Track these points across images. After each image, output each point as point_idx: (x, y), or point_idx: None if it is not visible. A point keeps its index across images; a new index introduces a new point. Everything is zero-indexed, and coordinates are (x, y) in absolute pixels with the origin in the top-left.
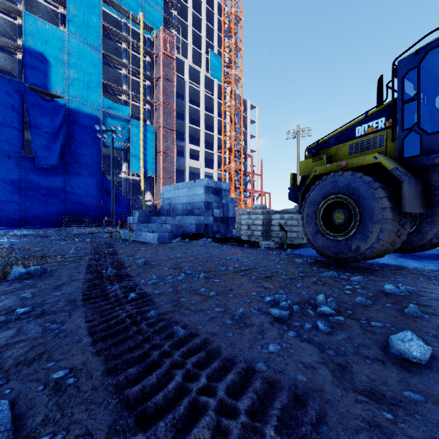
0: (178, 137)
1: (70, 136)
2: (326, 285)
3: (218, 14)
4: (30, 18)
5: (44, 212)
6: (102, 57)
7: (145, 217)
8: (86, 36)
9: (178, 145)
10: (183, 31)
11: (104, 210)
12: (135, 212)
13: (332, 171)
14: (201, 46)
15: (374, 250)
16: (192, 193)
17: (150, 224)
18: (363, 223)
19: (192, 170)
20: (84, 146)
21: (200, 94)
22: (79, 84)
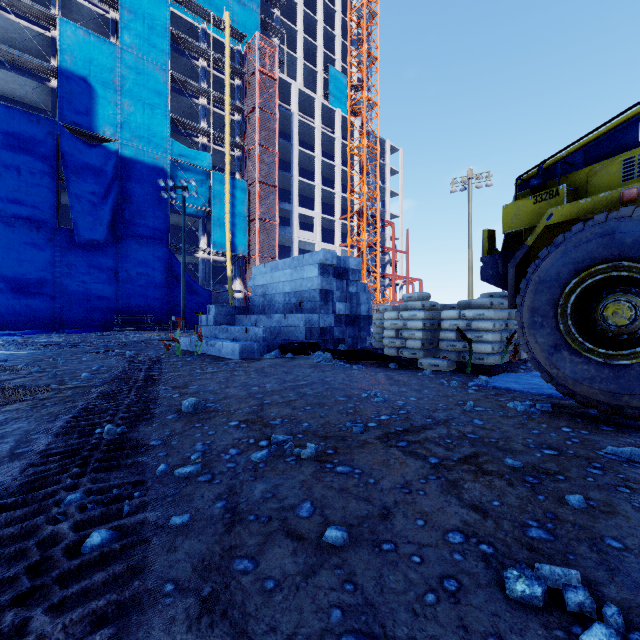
0: (282, 197)
1: (125, 198)
2: None
3: (342, 13)
4: (68, 26)
5: (87, 309)
6: (171, 82)
7: (225, 315)
8: (147, 51)
9: (281, 209)
10: (289, 39)
11: (173, 306)
12: (210, 309)
13: (595, 211)
14: (316, 61)
15: None
16: (299, 275)
17: (231, 327)
18: None
19: (303, 246)
20: (145, 212)
21: (315, 132)
22: (137, 120)
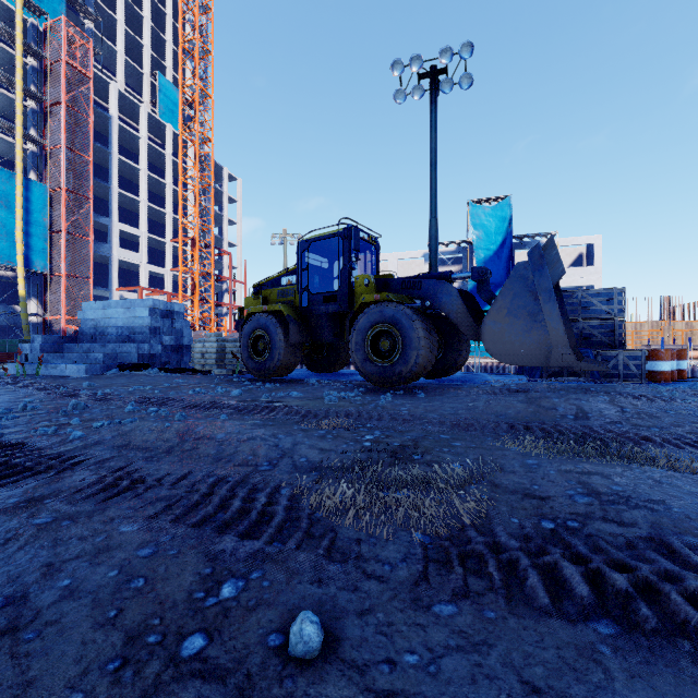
0: (97, 207)
1: None
2: (236, 387)
3: (174, 16)
4: None
5: None
6: None
7: (52, 344)
8: None
9: (96, 222)
10: (106, 24)
11: None
12: (35, 338)
13: (259, 311)
14: (142, 59)
15: (277, 367)
16: (132, 314)
17: (68, 354)
18: (272, 350)
19: (125, 266)
20: None
21: (141, 143)
22: None
